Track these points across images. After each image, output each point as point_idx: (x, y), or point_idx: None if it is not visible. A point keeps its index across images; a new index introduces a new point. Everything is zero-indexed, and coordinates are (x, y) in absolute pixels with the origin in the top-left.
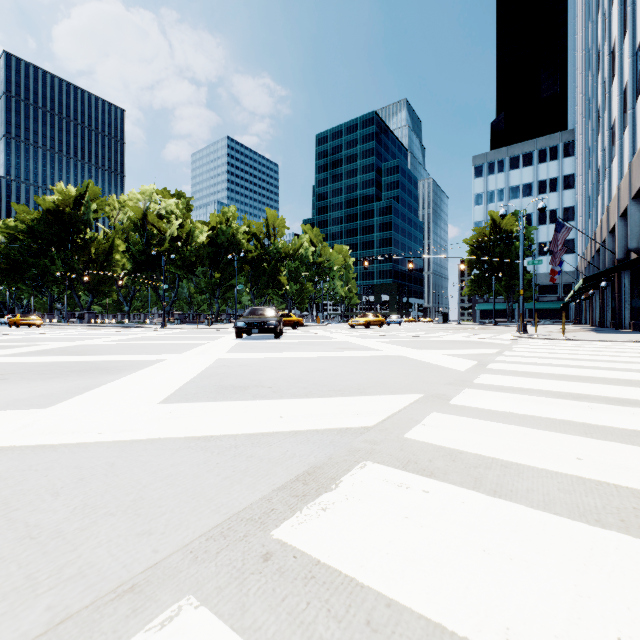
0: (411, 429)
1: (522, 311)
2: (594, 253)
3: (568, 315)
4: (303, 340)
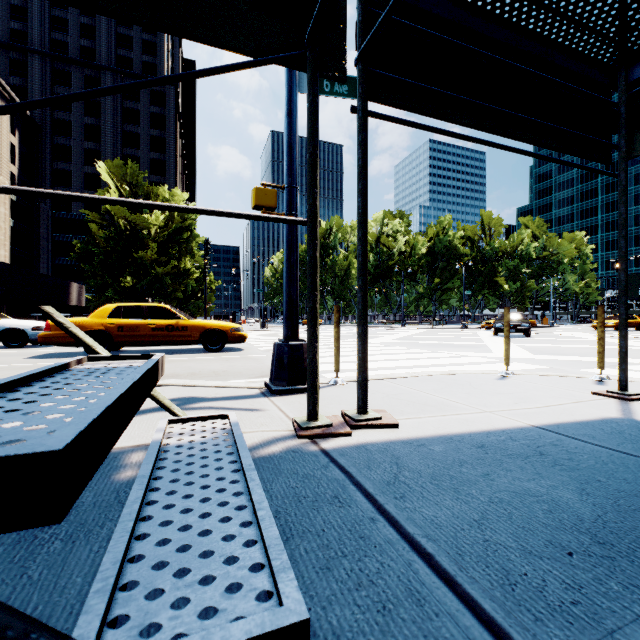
0: None
1: None
2: None
3: None
4: (555, 339)
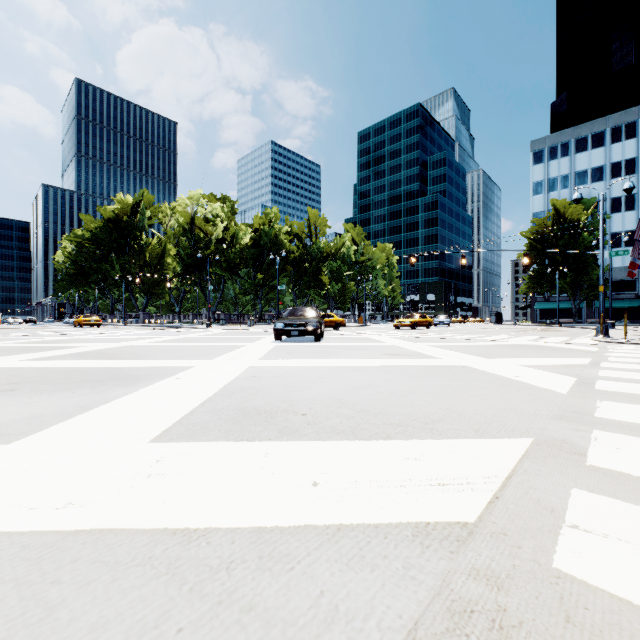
0: (554, 537)
1: (602, 311)
2: None
3: None
4: (345, 343)
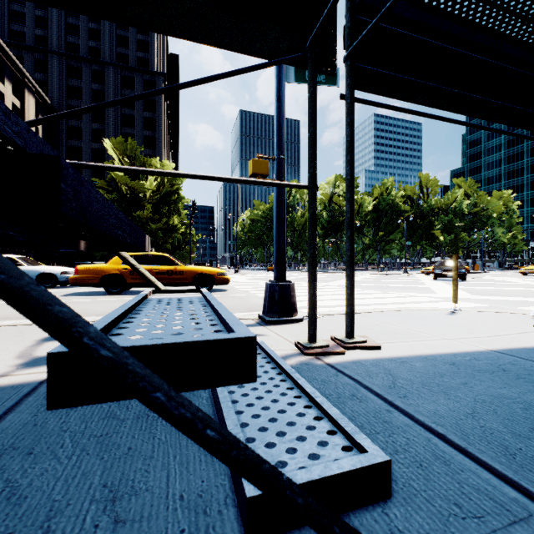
0: None
1: None
2: None
3: None
4: (488, 282)
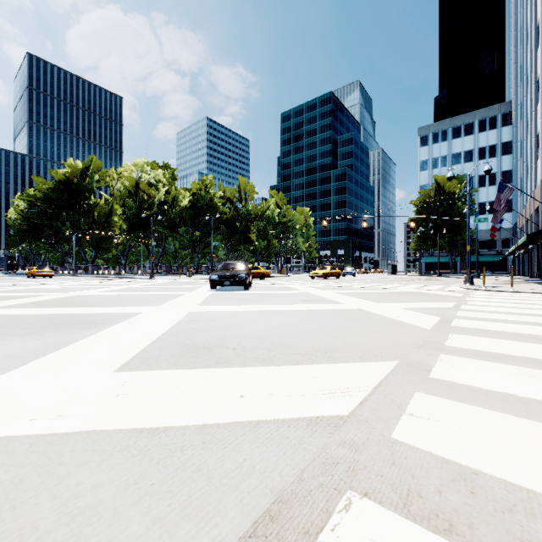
0: (396, 421)
1: (469, 265)
2: (533, 211)
3: (506, 267)
4: (269, 291)
